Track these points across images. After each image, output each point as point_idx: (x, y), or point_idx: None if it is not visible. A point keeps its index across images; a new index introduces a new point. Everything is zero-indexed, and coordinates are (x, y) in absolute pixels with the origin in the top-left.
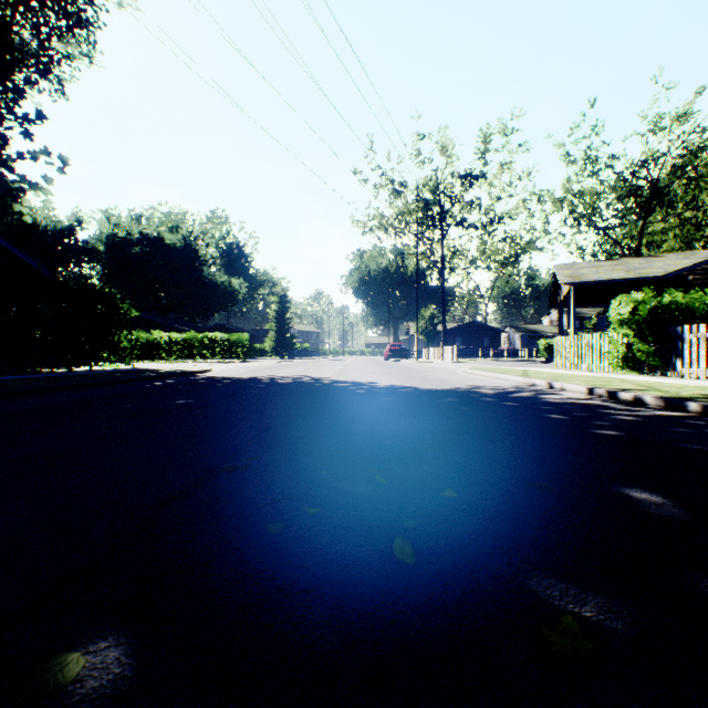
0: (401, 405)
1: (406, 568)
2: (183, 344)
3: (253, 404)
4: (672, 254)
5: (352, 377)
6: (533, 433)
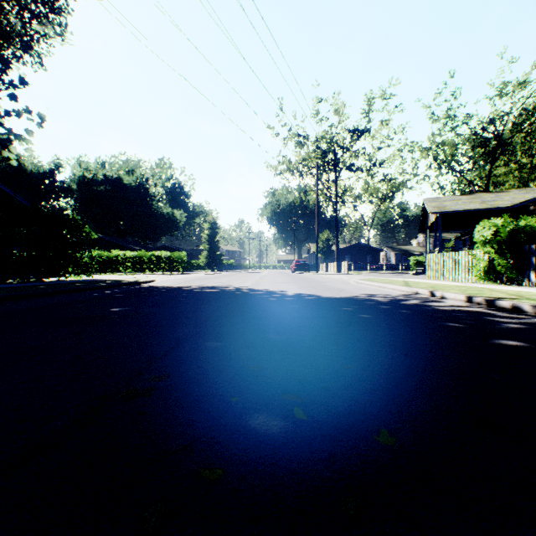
0: (309, 312)
1: None
2: (135, 260)
3: (180, 311)
4: (515, 190)
5: (266, 287)
6: (441, 343)
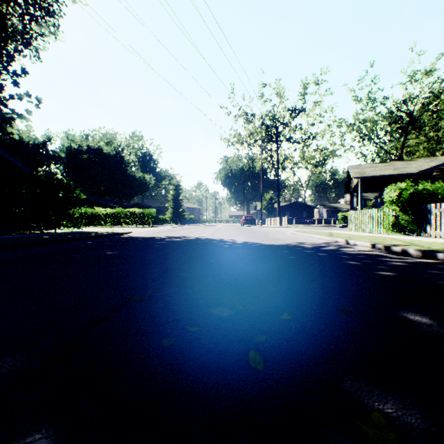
0: (252, 255)
1: (258, 373)
2: (114, 216)
3: (157, 254)
4: (422, 159)
5: (220, 237)
6: (339, 273)
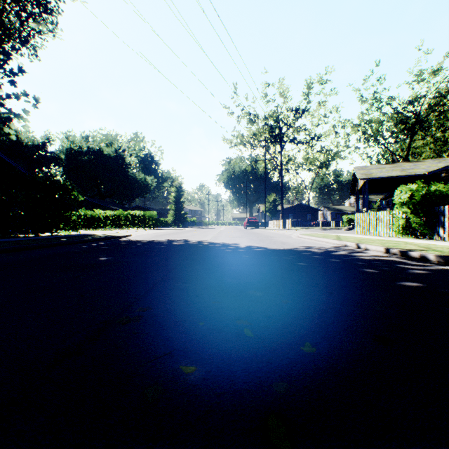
0: (257, 261)
1: None
2: (114, 218)
3: (154, 260)
4: (430, 160)
5: (223, 240)
6: (359, 284)
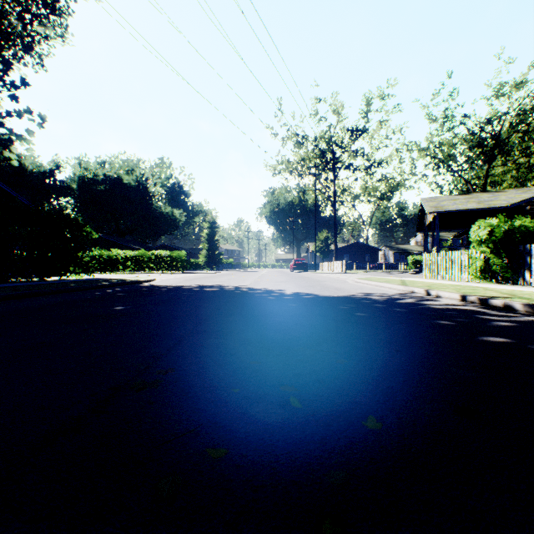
0: (307, 311)
1: None
2: (135, 259)
3: (181, 310)
4: (512, 190)
5: (265, 286)
6: (432, 340)
